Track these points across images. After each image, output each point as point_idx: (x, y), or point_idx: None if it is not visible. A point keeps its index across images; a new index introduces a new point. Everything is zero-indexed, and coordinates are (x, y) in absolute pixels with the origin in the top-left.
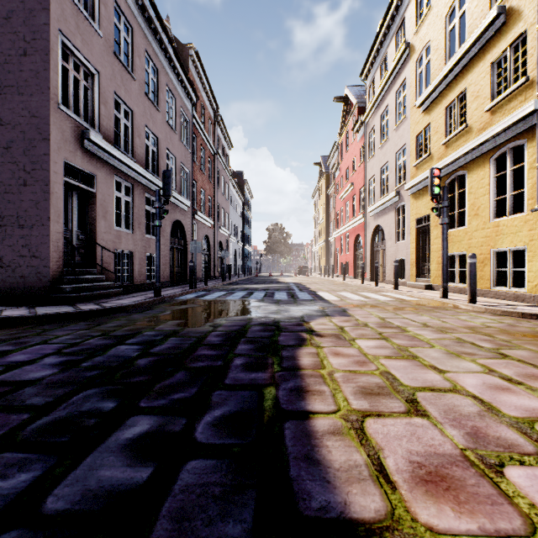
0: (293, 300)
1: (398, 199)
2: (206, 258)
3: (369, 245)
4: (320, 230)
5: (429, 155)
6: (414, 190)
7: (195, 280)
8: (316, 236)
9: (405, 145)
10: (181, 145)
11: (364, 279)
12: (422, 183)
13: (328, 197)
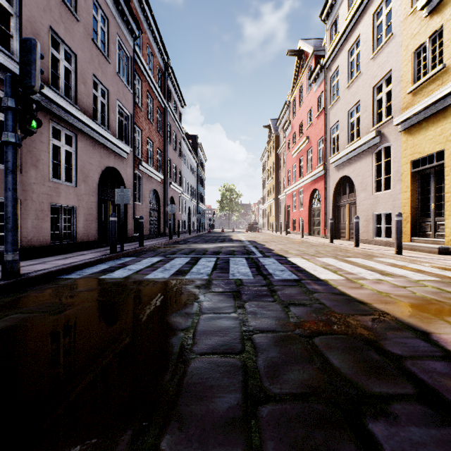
0: (265, 282)
1: (378, 140)
2: (155, 214)
3: (331, 200)
4: (269, 189)
5: (441, 69)
6: (411, 122)
7: (122, 240)
8: (264, 195)
9: (390, 71)
10: (118, 79)
11: (324, 236)
12: (427, 110)
13: (277, 157)
